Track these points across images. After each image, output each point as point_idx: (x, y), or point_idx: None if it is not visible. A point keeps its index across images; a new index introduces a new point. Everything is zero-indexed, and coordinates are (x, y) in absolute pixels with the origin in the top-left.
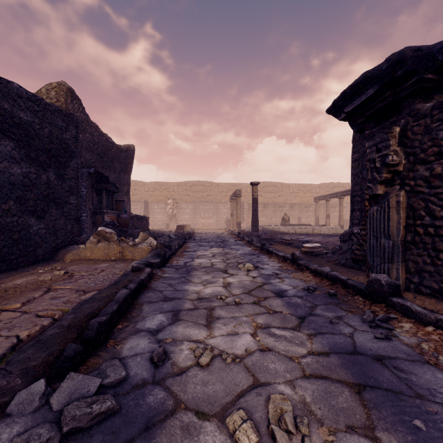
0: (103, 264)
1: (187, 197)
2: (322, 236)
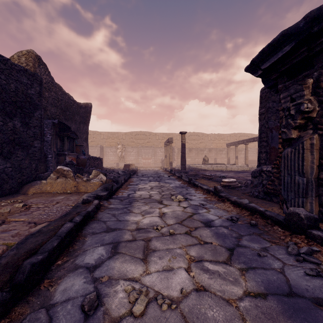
0: (60, 196)
1: (132, 143)
2: (233, 172)
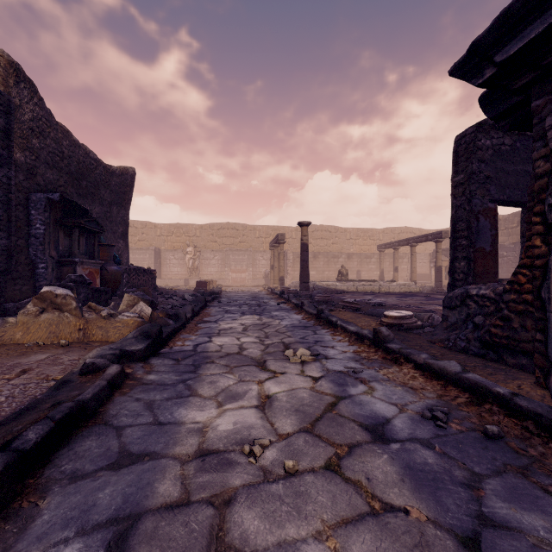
0: (38, 354)
1: (213, 244)
2: (395, 296)
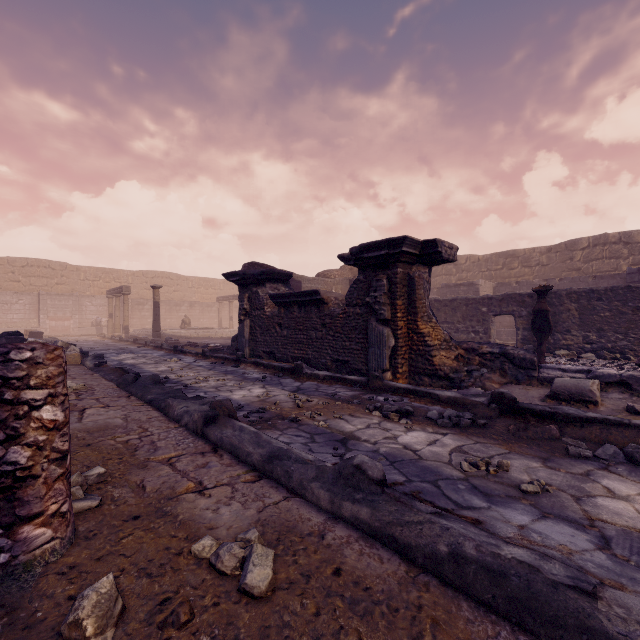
0: None
1: (14, 284)
2: (224, 339)
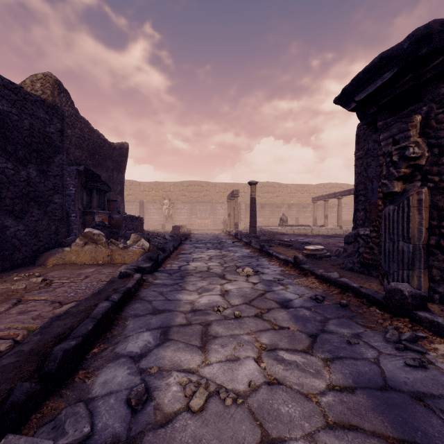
0: (89, 268)
1: (183, 197)
2: (321, 237)
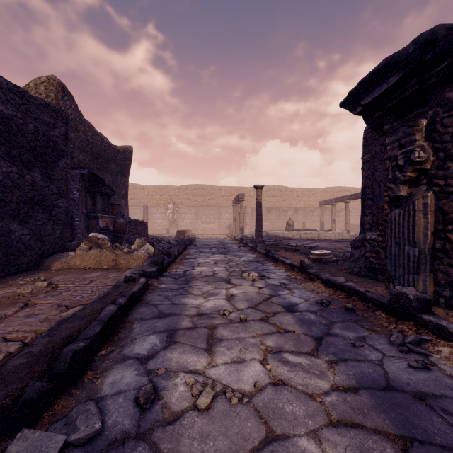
0: (94, 273)
1: (188, 201)
2: (328, 242)
